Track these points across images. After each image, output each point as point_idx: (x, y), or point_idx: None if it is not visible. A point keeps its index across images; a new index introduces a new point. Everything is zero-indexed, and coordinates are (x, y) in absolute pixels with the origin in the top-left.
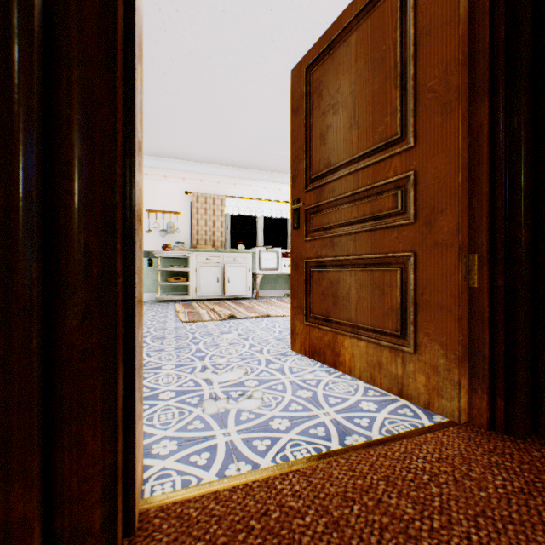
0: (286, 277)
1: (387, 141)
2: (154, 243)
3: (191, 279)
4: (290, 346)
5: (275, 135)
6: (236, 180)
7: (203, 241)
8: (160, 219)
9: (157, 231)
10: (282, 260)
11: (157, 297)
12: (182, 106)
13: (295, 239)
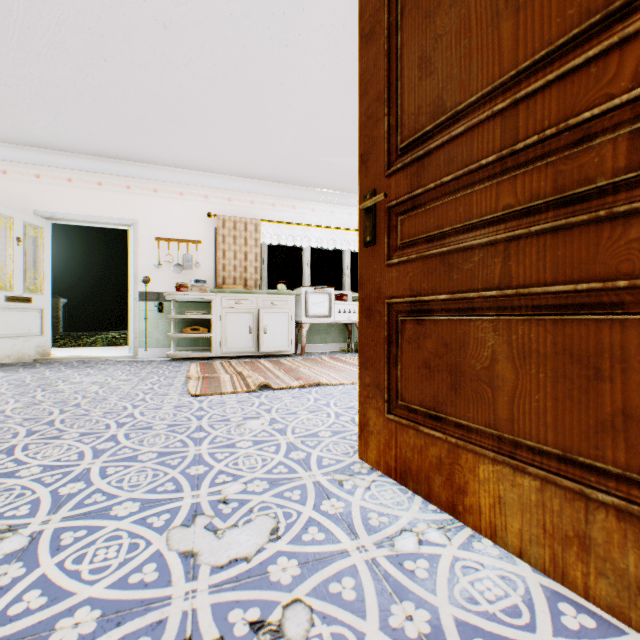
0: (341, 326)
1: (609, 8)
2: (166, 281)
3: (214, 330)
4: (358, 451)
5: (327, 133)
6: (275, 200)
7: (232, 279)
8: (174, 250)
9: (169, 265)
10: (335, 304)
11: (169, 354)
12: (196, 86)
13: (366, 264)
